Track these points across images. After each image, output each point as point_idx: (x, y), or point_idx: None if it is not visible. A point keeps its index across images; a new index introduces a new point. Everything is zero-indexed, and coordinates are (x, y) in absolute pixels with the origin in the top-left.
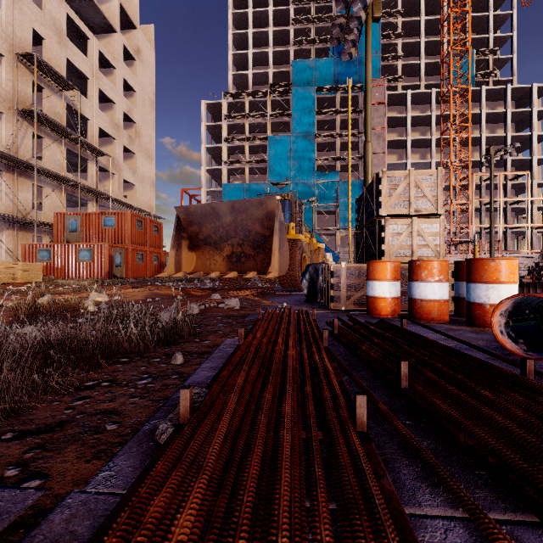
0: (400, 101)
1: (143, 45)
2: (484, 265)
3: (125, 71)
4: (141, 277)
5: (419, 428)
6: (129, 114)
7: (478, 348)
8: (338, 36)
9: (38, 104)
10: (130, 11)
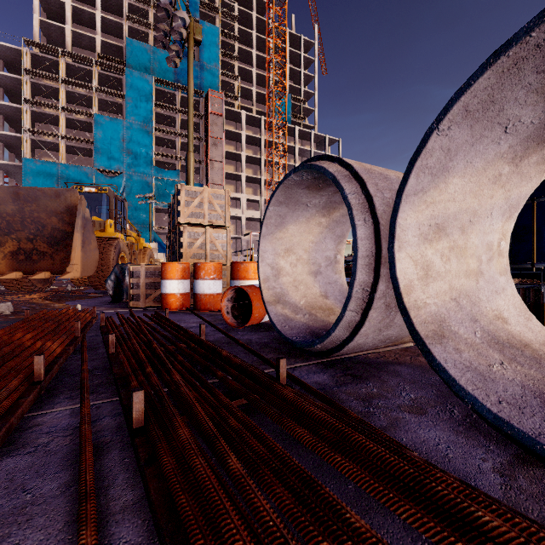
0: (236, 118)
1: None
2: (238, 267)
3: None
4: None
5: (103, 375)
6: None
7: (212, 324)
8: (163, 40)
9: None
10: None
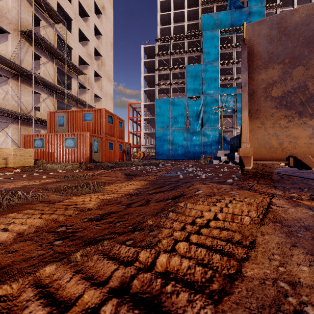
0: None
1: (106, 4)
2: None
3: (95, 19)
4: (111, 161)
5: None
6: (98, 49)
7: None
8: None
9: None
10: None
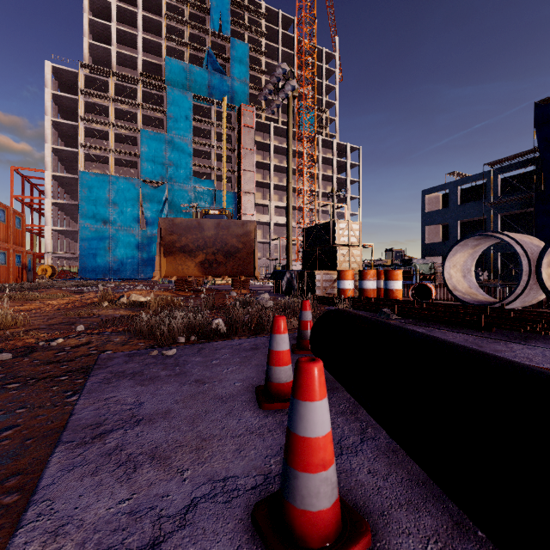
0: (264, 129)
1: None
2: (393, 273)
3: None
4: (3, 282)
5: None
6: None
7: None
8: (266, 95)
9: None
10: None
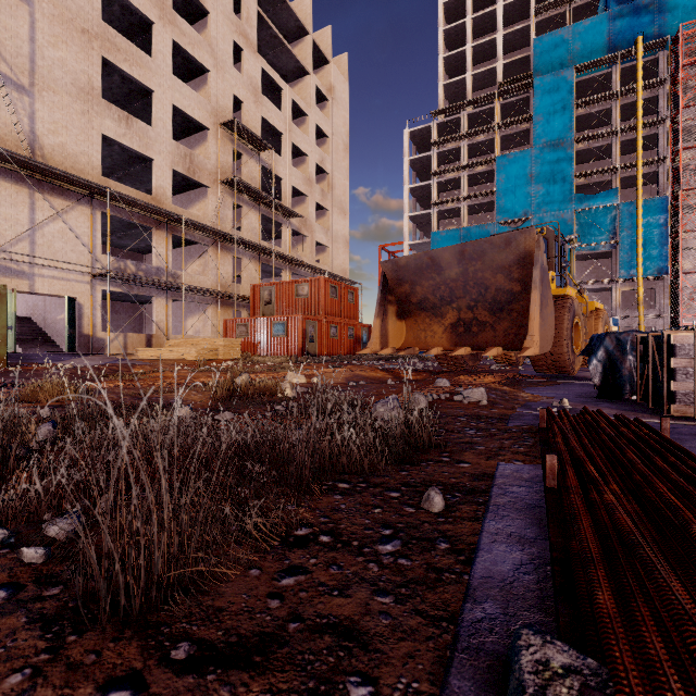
0: None
1: (336, 80)
2: None
3: (318, 116)
4: (335, 354)
5: None
6: (321, 165)
7: None
8: None
9: (237, 173)
10: (322, 45)
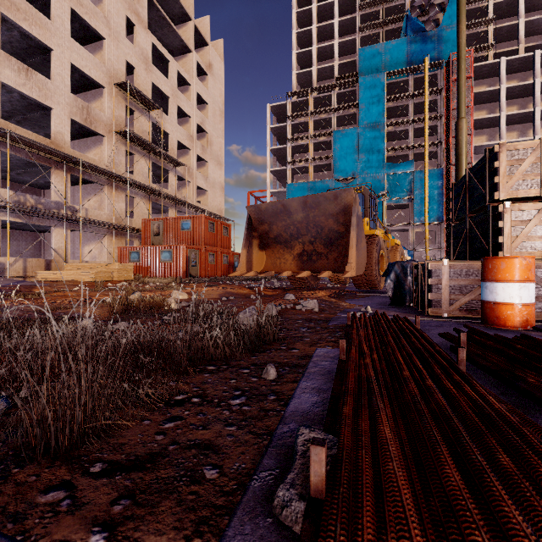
0: (490, 72)
1: (214, 59)
2: None
3: (199, 86)
4: (212, 276)
5: None
6: (202, 126)
7: None
8: (422, 3)
9: (130, 126)
10: (202, 30)
